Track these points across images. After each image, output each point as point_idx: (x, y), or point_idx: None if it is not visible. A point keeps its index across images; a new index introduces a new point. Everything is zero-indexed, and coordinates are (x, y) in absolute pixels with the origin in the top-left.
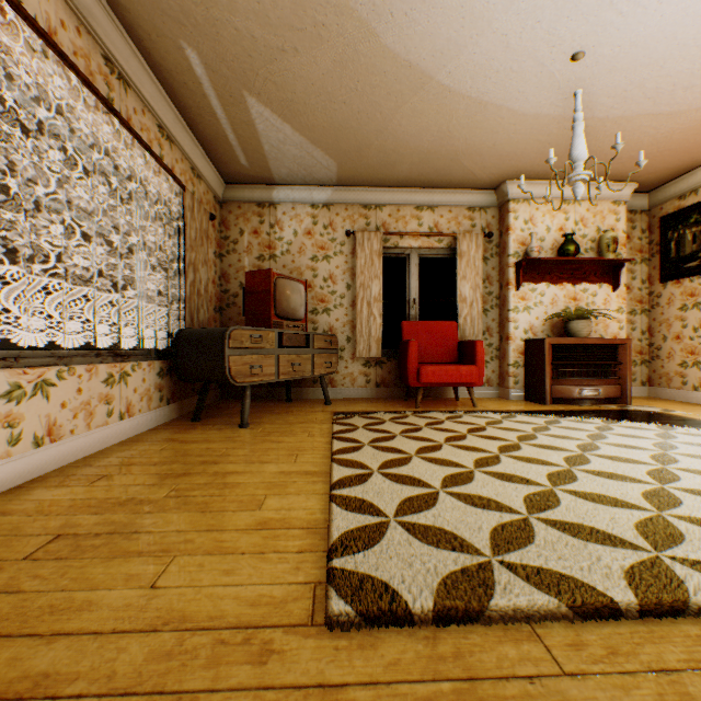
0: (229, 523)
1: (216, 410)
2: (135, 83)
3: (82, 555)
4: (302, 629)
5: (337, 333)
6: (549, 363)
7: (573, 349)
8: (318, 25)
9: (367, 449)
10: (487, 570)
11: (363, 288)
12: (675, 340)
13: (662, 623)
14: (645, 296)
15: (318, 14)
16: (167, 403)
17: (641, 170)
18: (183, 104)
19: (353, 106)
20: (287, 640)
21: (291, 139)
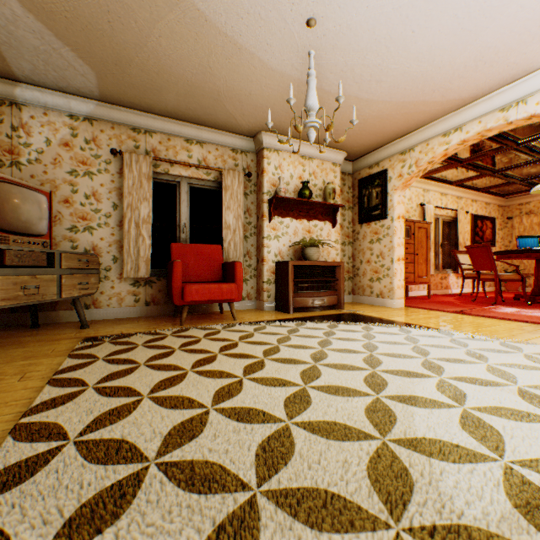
0: None
1: None
2: None
3: None
4: None
5: (103, 253)
6: (292, 280)
7: (308, 270)
8: None
9: (89, 394)
10: None
11: (131, 209)
12: (367, 263)
13: None
14: (351, 233)
15: None
16: None
17: (349, 143)
18: None
19: (100, 1)
20: None
21: (25, 22)
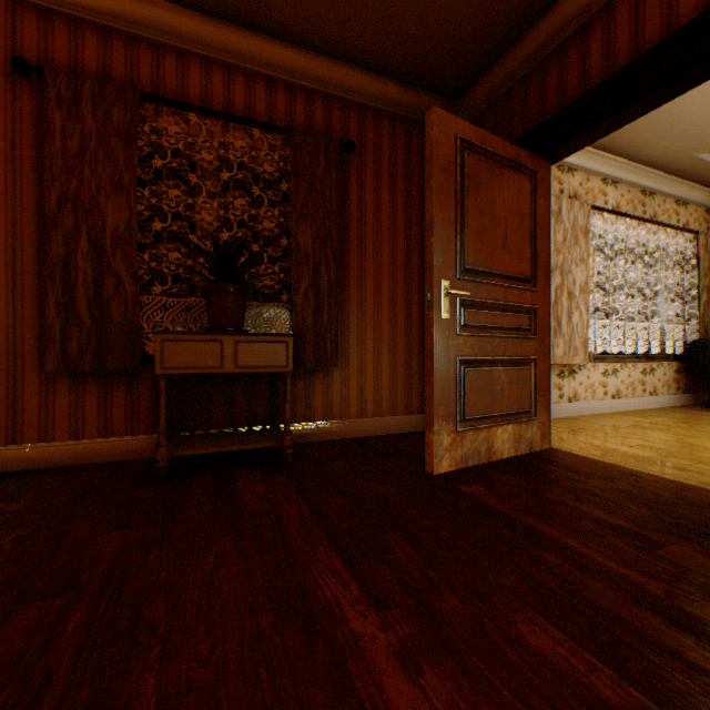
0: None
1: None
2: (657, 191)
3: (647, 429)
4: None
5: None
6: None
7: None
8: None
9: None
10: None
11: None
12: None
13: None
14: None
15: None
16: (680, 392)
17: None
18: (694, 178)
19: None
20: None
21: None
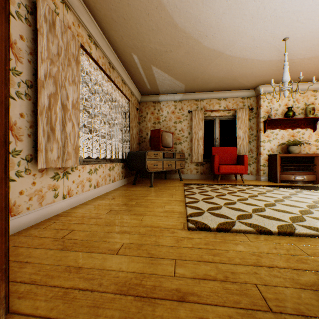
0: (156, 210)
1: (139, 181)
2: (116, 68)
3: (120, 214)
4: (181, 229)
5: (184, 152)
6: (279, 164)
7: (291, 159)
8: (179, 43)
9: (197, 194)
10: (234, 222)
11: (195, 134)
12: None
13: (284, 237)
14: None
15: (179, 40)
16: (124, 178)
17: None
18: (130, 71)
19: (191, 65)
20: (178, 231)
21: (167, 78)
